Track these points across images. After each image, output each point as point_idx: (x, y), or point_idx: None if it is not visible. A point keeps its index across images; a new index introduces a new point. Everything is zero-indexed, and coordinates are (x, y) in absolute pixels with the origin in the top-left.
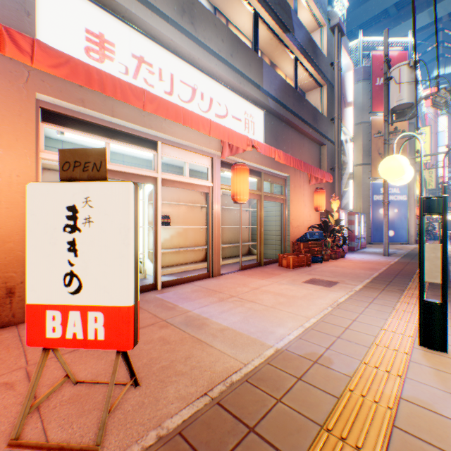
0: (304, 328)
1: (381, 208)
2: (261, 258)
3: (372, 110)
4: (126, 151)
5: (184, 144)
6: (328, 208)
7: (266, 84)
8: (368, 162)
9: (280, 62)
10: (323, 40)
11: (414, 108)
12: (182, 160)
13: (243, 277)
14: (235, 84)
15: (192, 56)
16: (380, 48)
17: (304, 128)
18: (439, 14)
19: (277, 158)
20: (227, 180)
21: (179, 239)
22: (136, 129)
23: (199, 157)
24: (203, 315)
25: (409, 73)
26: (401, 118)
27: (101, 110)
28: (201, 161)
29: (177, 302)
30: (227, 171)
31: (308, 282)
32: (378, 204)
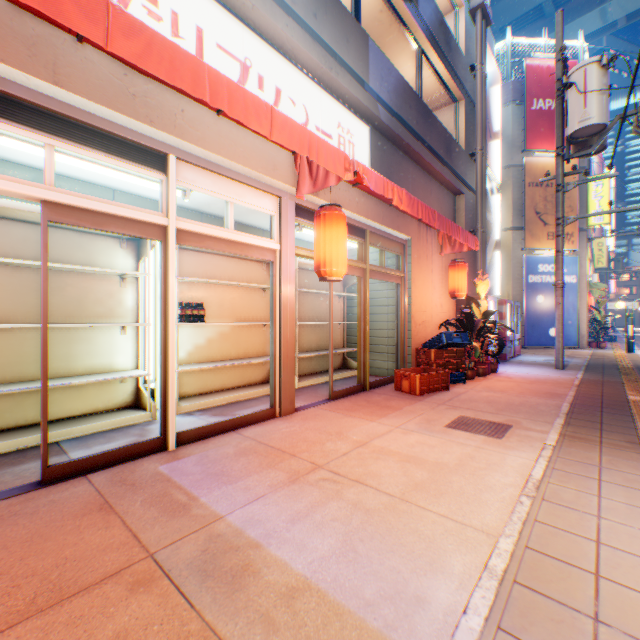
0: (495, 580)
1: (539, 295)
2: (366, 378)
3: (526, 147)
4: (117, 182)
5: (225, 165)
6: (467, 293)
7: (375, 79)
8: (521, 225)
9: (395, 55)
10: (460, 29)
11: (604, 135)
12: (220, 196)
13: (336, 417)
14: (321, 69)
15: (241, 0)
16: (538, 54)
17: (432, 163)
18: (615, 15)
19: (396, 202)
20: (307, 246)
21: (223, 346)
22: (118, 123)
23: (255, 194)
24: (249, 532)
25: (601, 76)
26: (584, 151)
27: (23, 64)
28: (258, 201)
29: (198, 488)
30: (308, 224)
31: (456, 425)
32: (535, 288)
